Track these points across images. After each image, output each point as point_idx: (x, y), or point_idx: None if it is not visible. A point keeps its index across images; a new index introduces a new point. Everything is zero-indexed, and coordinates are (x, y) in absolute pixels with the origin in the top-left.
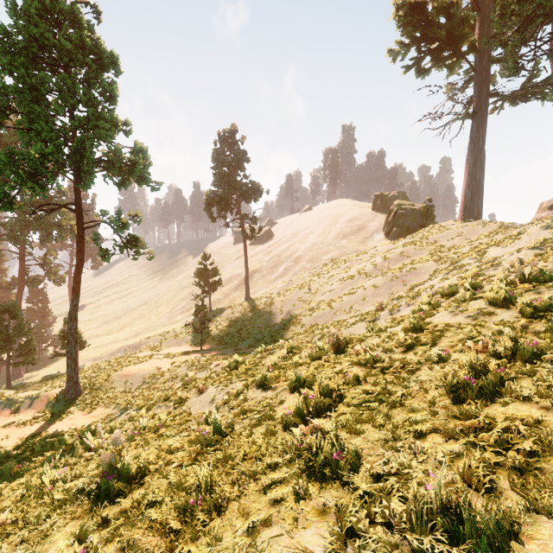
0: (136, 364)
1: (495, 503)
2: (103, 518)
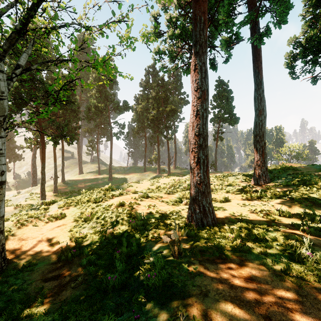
0: None
1: None
2: None
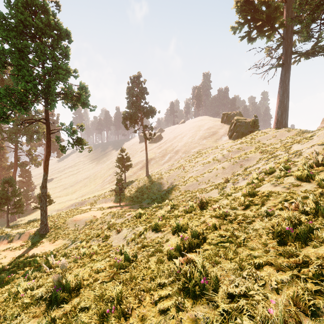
0: (82, 213)
1: (318, 323)
2: (52, 318)
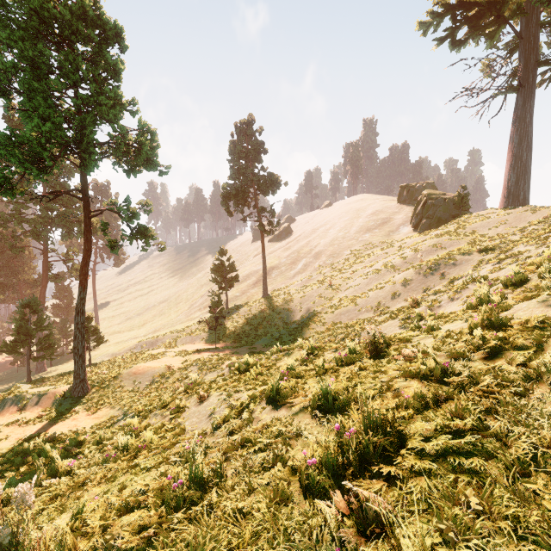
0: (148, 361)
1: None
2: None
